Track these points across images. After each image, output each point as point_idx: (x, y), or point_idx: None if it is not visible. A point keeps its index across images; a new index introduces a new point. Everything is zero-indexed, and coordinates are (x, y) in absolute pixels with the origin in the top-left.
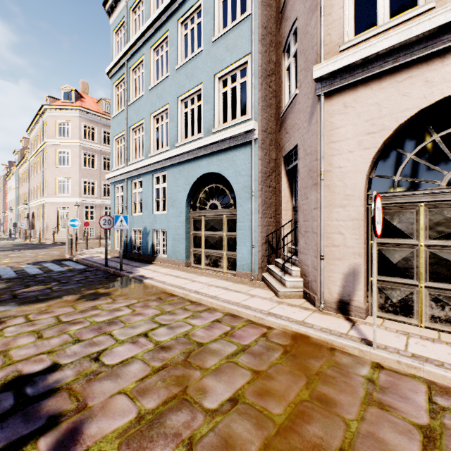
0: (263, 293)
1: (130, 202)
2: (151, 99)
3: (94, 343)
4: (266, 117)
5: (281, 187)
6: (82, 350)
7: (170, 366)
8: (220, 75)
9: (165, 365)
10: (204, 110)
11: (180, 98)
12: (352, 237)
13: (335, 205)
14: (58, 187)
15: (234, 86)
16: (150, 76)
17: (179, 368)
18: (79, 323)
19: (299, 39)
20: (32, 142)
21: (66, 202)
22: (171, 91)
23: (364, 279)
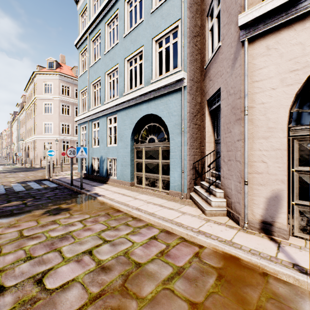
0: (192, 210)
1: (91, 138)
2: (106, 61)
3: (42, 261)
4: (193, 69)
5: (205, 124)
6: (30, 269)
7: (107, 293)
8: (156, 39)
9: (103, 291)
10: (144, 67)
11: (127, 59)
12: (275, 165)
13: (258, 137)
14: (44, 128)
15: (167, 46)
16: (105, 44)
17: (115, 296)
18: (37, 237)
19: (222, 0)
20: (28, 98)
21: (50, 139)
22: (120, 54)
23: (287, 203)
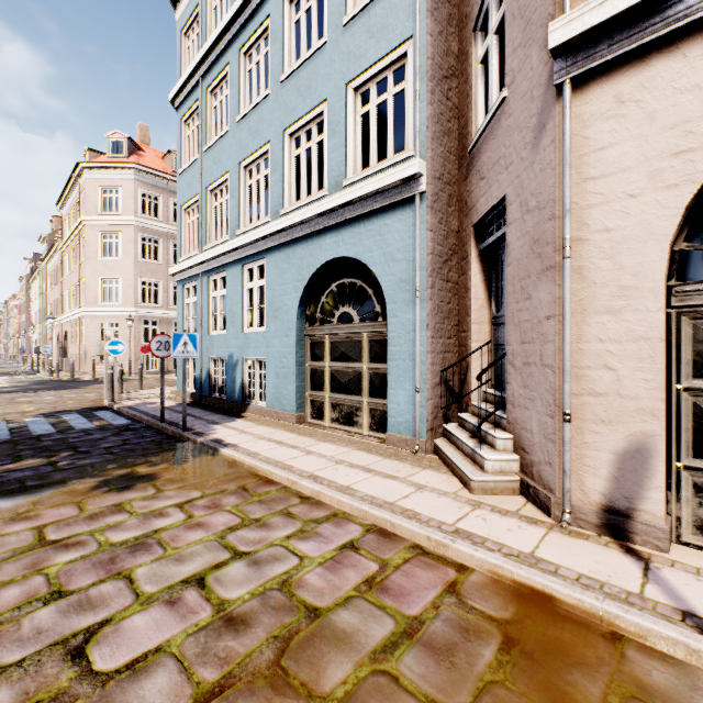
0: (439, 481)
1: (207, 313)
2: (241, 136)
3: (87, 602)
4: (440, 153)
5: (469, 280)
6: (57, 623)
7: (238, 684)
8: (356, 84)
9: (229, 679)
10: (329, 149)
11: (288, 131)
12: (637, 377)
13: (596, 309)
14: (103, 292)
15: (382, 100)
16: (238, 99)
17: (259, 690)
18: (77, 545)
19: None
20: (65, 222)
21: (114, 315)
22: (273, 121)
23: (664, 466)
